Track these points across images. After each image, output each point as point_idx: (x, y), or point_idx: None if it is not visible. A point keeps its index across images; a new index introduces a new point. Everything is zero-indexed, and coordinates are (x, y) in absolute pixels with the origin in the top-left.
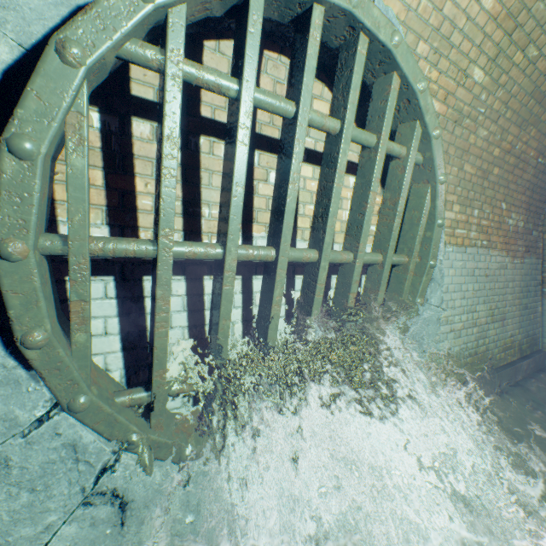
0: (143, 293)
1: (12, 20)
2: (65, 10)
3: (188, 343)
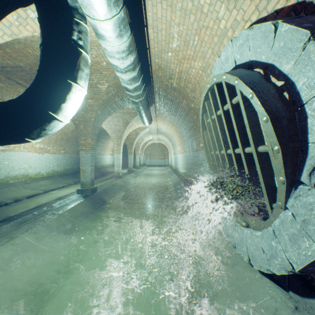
0: None
1: None
2: None
3: None
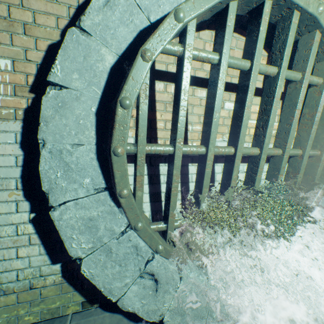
0: (159, 173)
1: (114, 44)
2: (134, 34)
3: (180, 200)
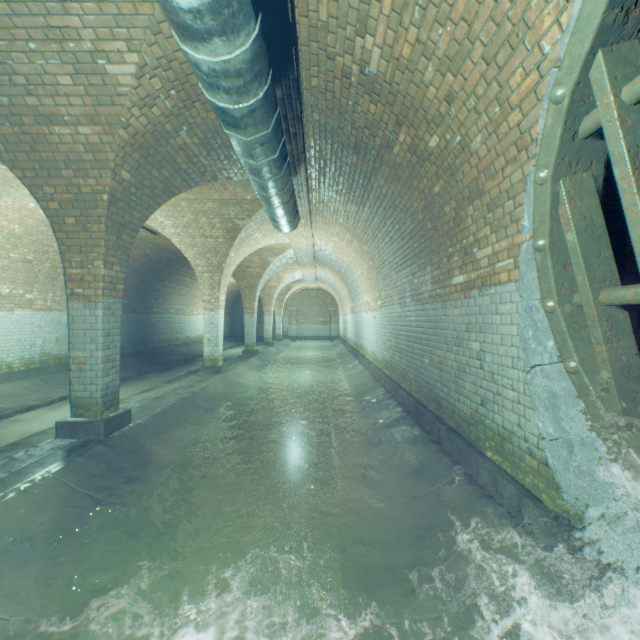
0: None
1: None
2: None
3: None
